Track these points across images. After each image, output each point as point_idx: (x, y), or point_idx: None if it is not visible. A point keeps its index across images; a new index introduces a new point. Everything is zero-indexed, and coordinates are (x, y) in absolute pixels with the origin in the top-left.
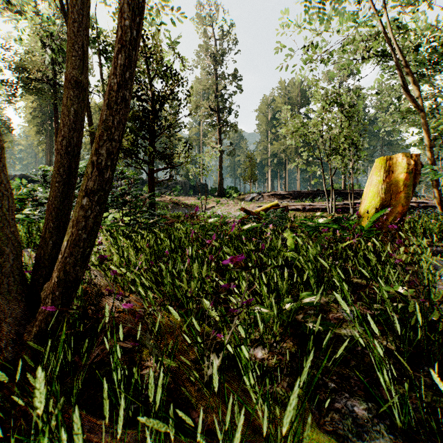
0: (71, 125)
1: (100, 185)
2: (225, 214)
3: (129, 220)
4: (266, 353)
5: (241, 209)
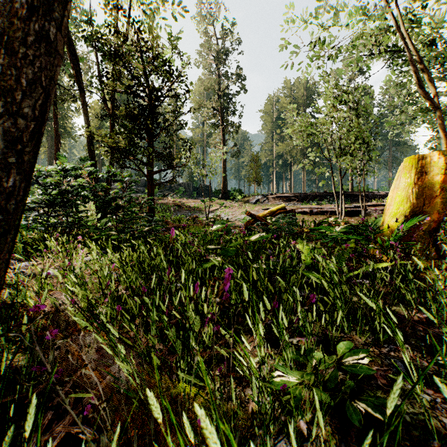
0: None
1: None
2: (230, 217)
3: (123, 227)
4: None
5: (246, 213)
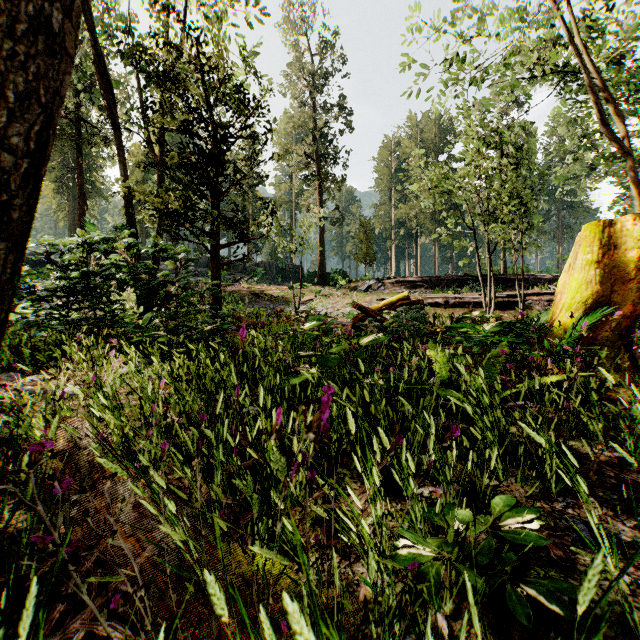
0: None
1: None
2: (329, 310)
3: (175, 325)
4: None
5: (353, 305)
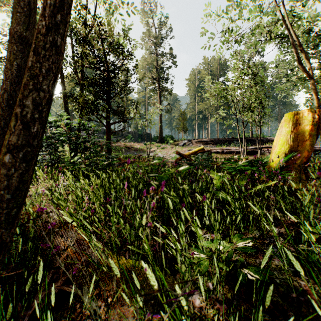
0: (13, 79)
1: (25, 139)
2: (164, 155)
3: (89, 162)
4: (204, 300)
5: (176, 152)
